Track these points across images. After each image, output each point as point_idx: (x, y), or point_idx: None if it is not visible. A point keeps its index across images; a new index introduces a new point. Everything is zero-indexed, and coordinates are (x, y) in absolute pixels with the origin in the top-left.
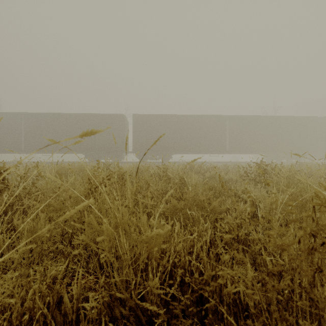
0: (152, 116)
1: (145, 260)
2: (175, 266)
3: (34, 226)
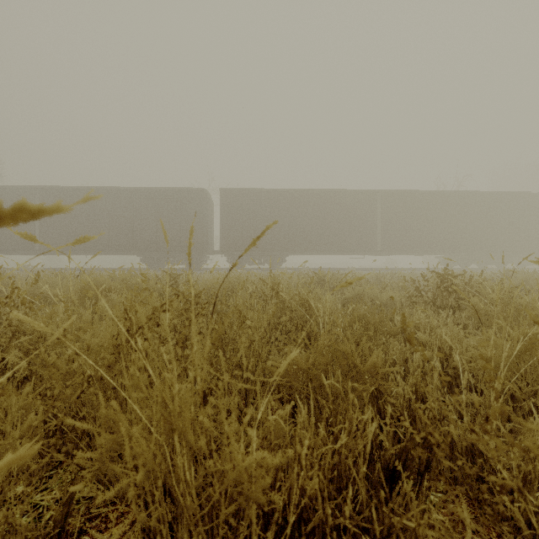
0: (253, 192)
1: (232, 521)
2: (300, 522)
3: (2, 414)
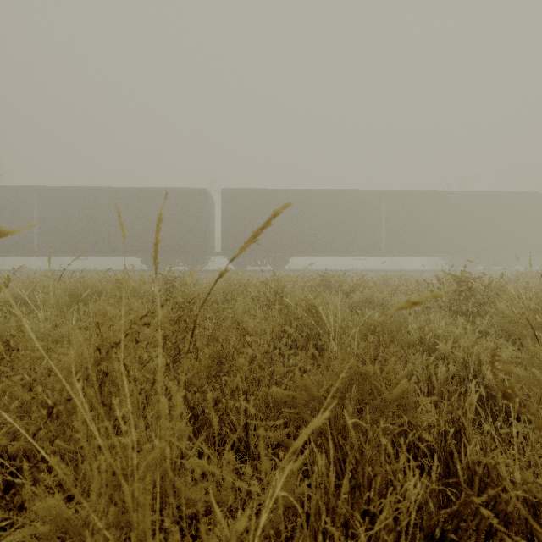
0: (255, 193)
1: None
2: None
3: None
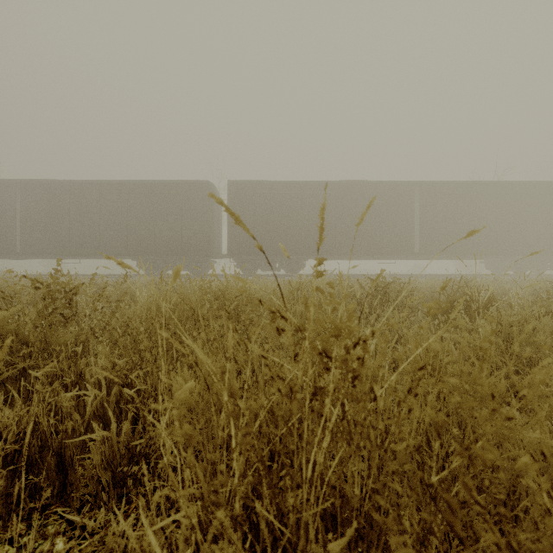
0: (266, 185)
1: None
2: None
3: None
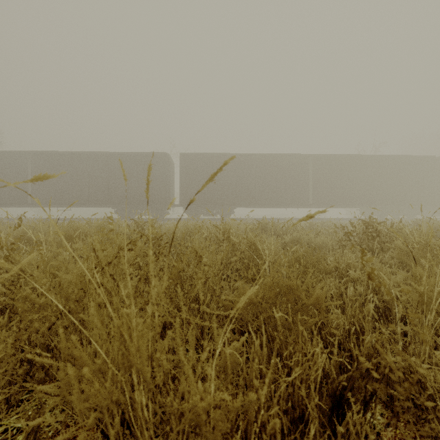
0: (207, 156)
1: None
2: None
3: None
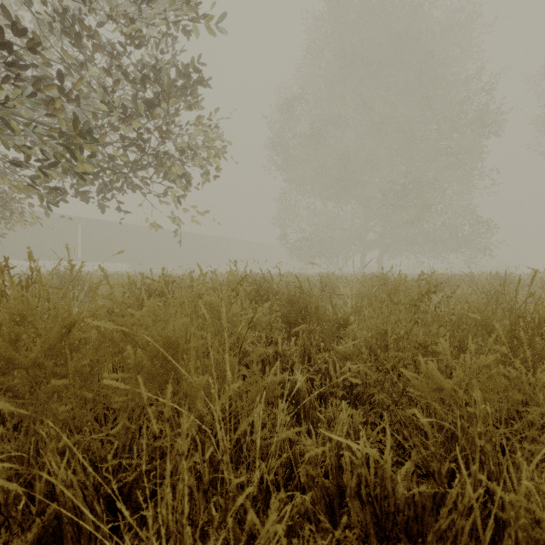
0: None
1: None
2: None
3: None
